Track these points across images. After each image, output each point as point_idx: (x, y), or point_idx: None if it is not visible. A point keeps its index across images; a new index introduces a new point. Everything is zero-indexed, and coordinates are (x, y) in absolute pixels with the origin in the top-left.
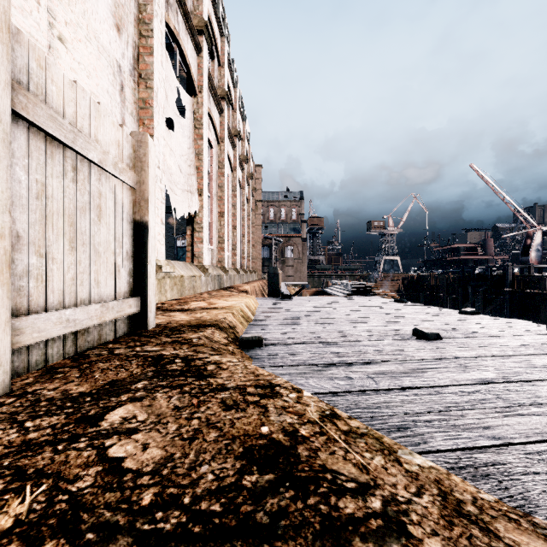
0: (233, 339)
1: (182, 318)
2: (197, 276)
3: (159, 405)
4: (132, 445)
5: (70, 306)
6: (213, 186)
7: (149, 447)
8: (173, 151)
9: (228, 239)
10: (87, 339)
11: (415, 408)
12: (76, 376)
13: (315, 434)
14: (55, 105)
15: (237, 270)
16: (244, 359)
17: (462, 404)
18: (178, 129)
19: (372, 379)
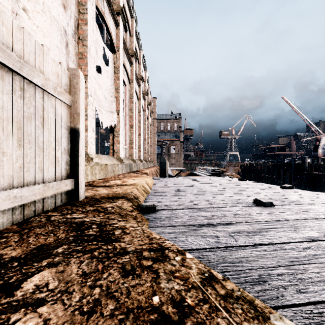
0: (137, 206)
1: (103, 192)
2: (116, 164)
3: (70, 271)
4: (34, 322)
5: (18, 186)
6: (126, 109)
7: (49, 324)
8: (100, 86)
9: (136, 142)
10: (32, 209)
11: (268, 263)
12: (15, 241)
13: (199, 302)
14: (6, 41)
15: (141, 160)
16: (143, 221)
17: (301, 259)
18: (104, 73)
19: (232, 237)
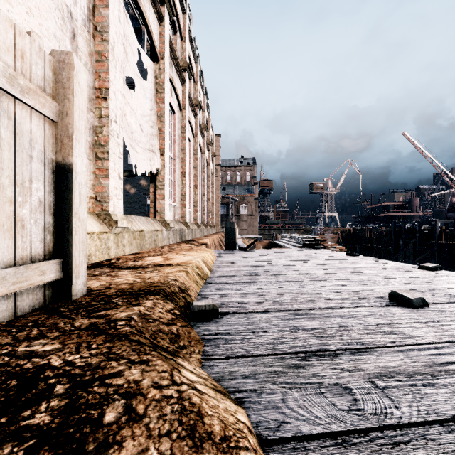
0: (183, 307)
1: (126, 279)
2: (159, 230)
3: None
4: None
5: None
6: (175, 148)
7: None
8: (133, 110)
9: (190, 197)
10: None
11: None
12: None
13: None
14: None
15: (198, 225)
16: (191, 345)
17: None
18: (139, 90)
19: (382, 391)
